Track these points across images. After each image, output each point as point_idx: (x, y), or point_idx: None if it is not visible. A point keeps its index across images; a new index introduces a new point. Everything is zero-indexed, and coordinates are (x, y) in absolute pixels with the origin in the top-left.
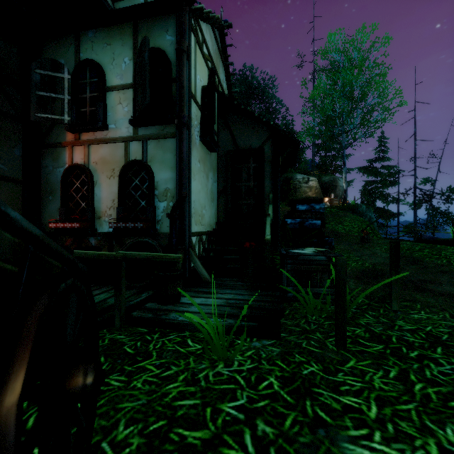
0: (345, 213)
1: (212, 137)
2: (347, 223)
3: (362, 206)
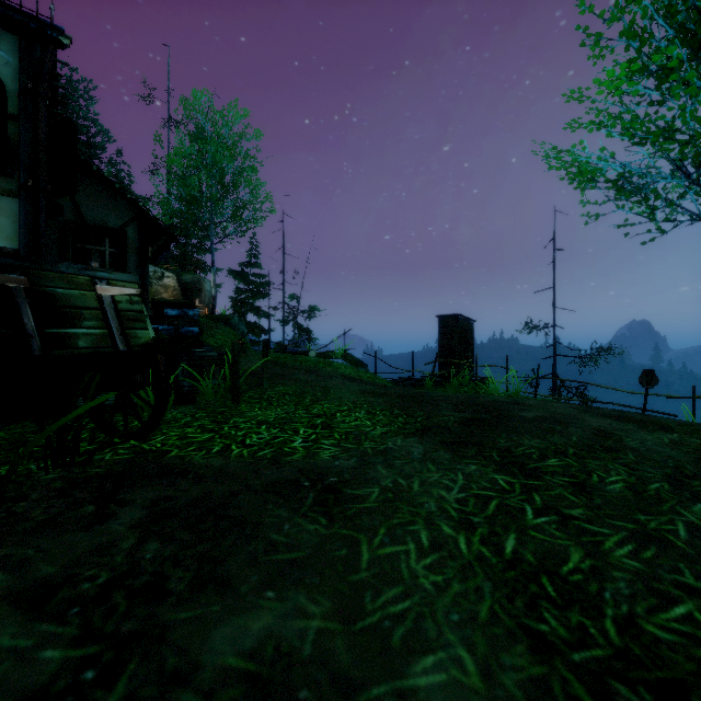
0: (217, 325)
1: (60, 205)
2: (220, 336)
3: (235, 317)
